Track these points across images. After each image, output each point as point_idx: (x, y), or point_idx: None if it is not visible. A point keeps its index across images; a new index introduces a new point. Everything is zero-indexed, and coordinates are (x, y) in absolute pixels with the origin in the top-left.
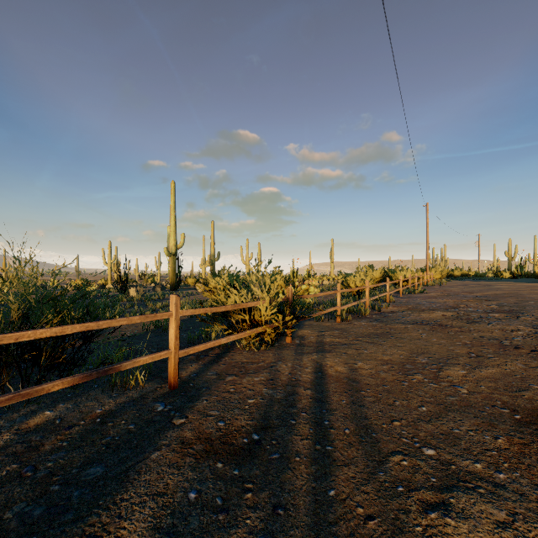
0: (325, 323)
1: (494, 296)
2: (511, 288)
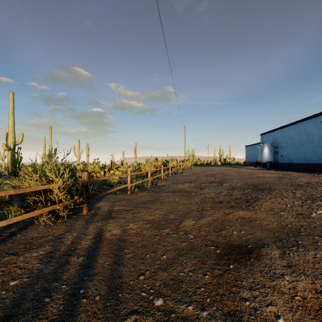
0: (120, 195)
1: (213, 174)
2: (220, 170)
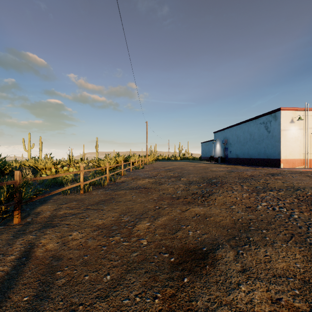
0: (71, 195)
1: (173, 168)
2: (179, 164)
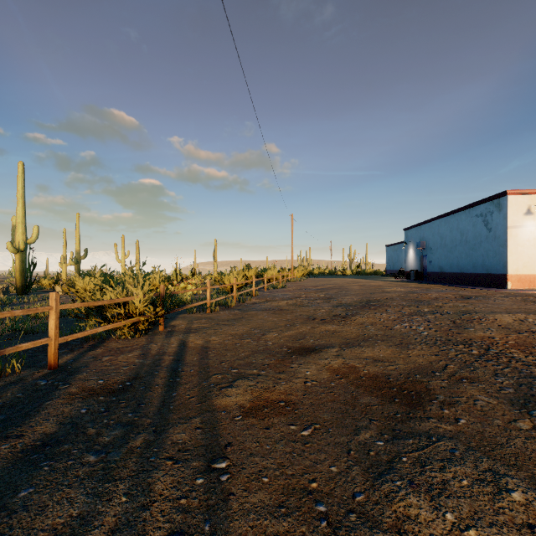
0: (197, 314)
1: (328, 288)
2: (342, 283)
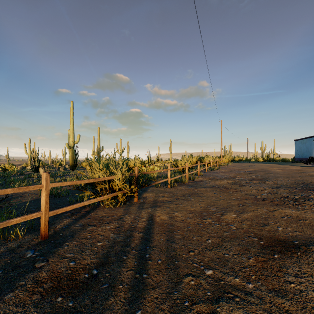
0: (161, 188)
1: (254, 171)
2: (262, 167)
